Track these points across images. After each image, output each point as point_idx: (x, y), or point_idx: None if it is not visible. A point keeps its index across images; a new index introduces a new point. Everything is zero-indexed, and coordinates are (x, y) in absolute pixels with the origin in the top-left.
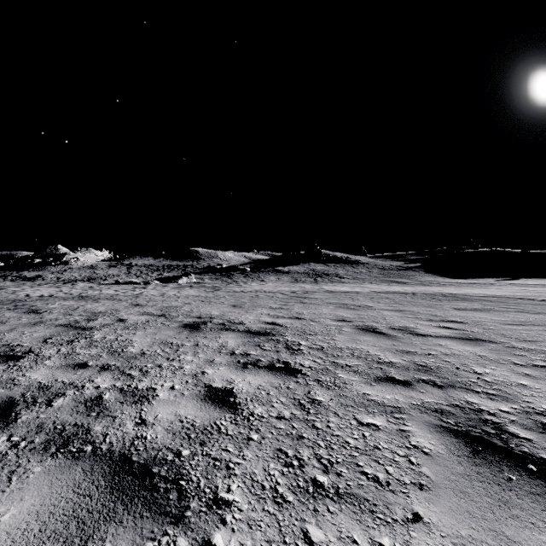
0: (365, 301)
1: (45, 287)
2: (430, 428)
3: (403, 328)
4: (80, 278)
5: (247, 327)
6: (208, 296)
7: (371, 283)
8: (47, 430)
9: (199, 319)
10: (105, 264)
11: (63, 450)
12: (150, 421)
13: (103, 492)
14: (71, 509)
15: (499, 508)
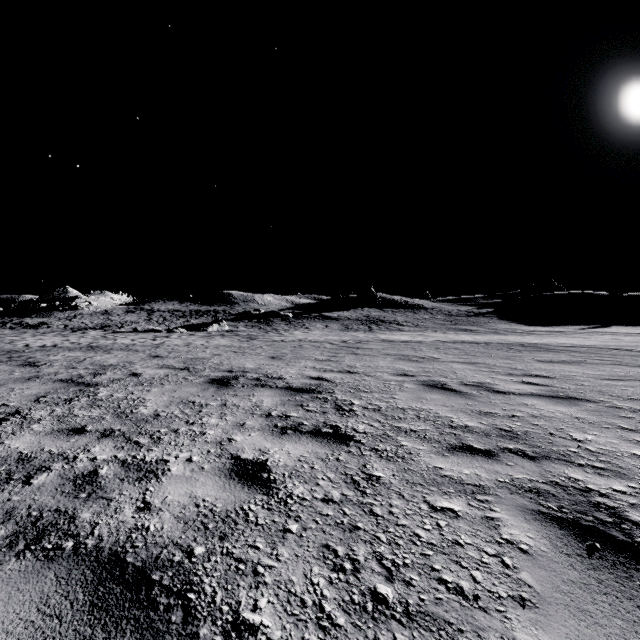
0: (430, 352)
1: (49, 336)
2: (525, 515)
3: (478, 384)
4: (92, 325)
5: (288, 382)
6: (242, 346)
7: (436, 331)
8: (18, 518)
9: (229, 373)
10: (122, 310)
11: (34, 546)
12: (156, 504)
13: (79, 611)
14: (29, 639)
15: (637, 637)
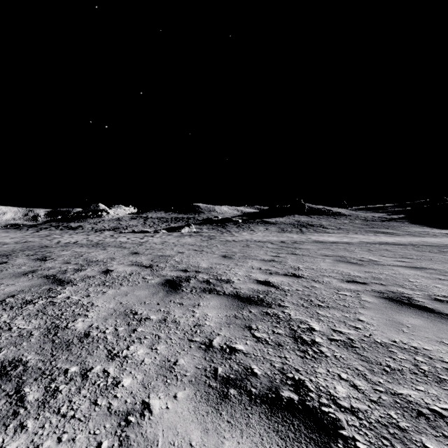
0: (364, 254)
1: (79, 235)
2: None
3: None
4: (108, 228)
5: (235, 287)
6: (202, 245)
7: (356, 233)
8: None
9: (184, 273)
10: (128, 217)
11: None
12: None
13: None
14: None
15: None
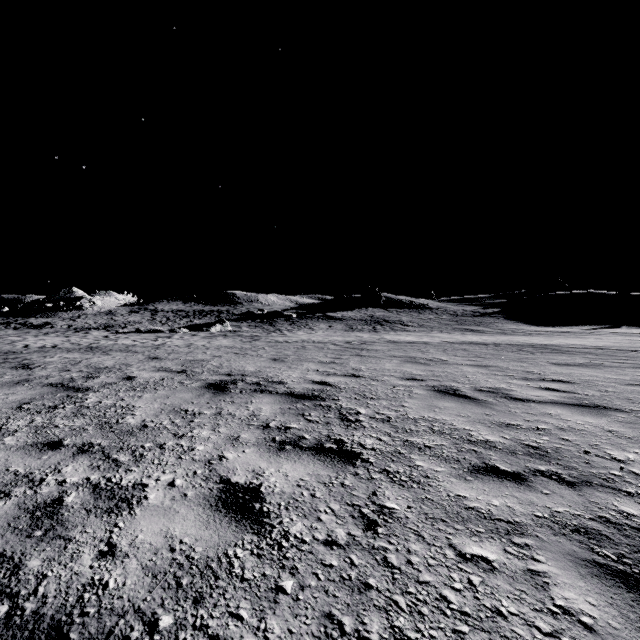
0: (437, 354)
1: (51, 337)
2: (579, 568)
3: (493, 390)
4: (95, 326)
5: (289, 387)
6: (244, 347)
7: (441, 332)
8: None
9: (228, 377)
10: (126, 310)
11: None
12: (123, 548)
13: None
14: None
15: None
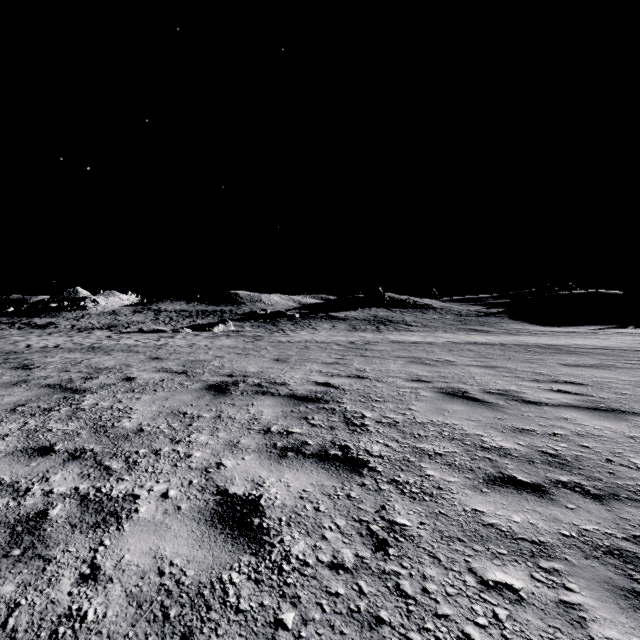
0: (443, 354)
1: (55, 337)
2: (618, 599)
3: (503, 392)
4: (99, 326)
5: (292, 389)
6: (246, 347)
7: (446, 332)
8: None
9: (229, 378)
10: (129, 310)
11: None
12: (106, 570)
13: None
14: None
15: None
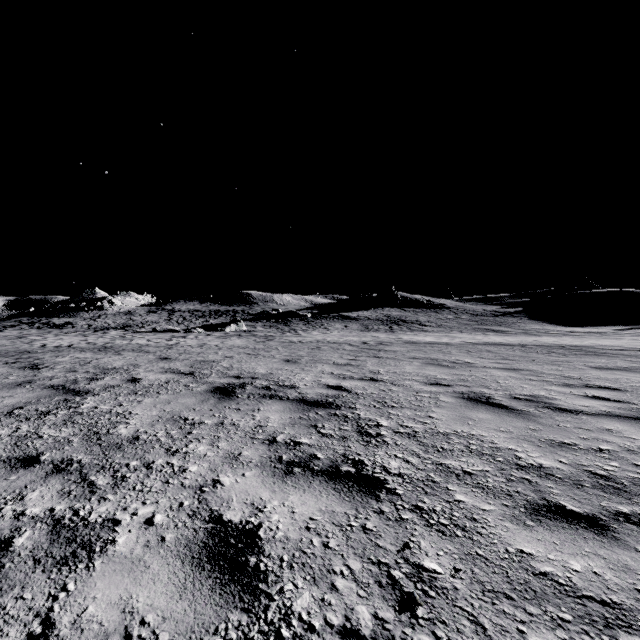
0: (461, 355)
1: (70, 336)
2: None
3: (531, 398)
4: (114, 325)
5: (301, 392)
6: (257, 347)
7: (461, 332)
8: None
9: (236, 380)
10: (144, 310)
11: None
12: (61, 629)
13: None
14: None
15: None
